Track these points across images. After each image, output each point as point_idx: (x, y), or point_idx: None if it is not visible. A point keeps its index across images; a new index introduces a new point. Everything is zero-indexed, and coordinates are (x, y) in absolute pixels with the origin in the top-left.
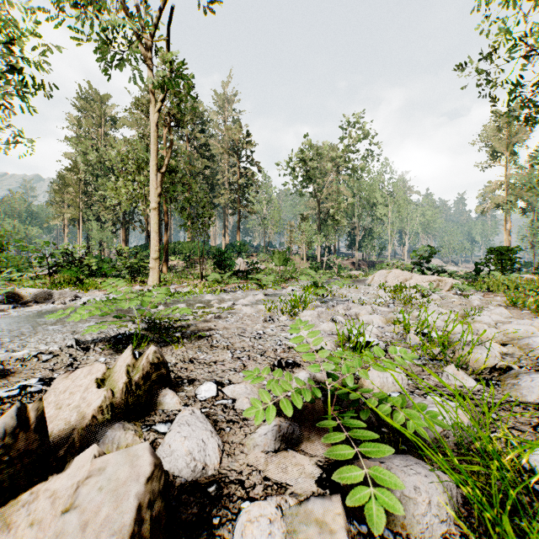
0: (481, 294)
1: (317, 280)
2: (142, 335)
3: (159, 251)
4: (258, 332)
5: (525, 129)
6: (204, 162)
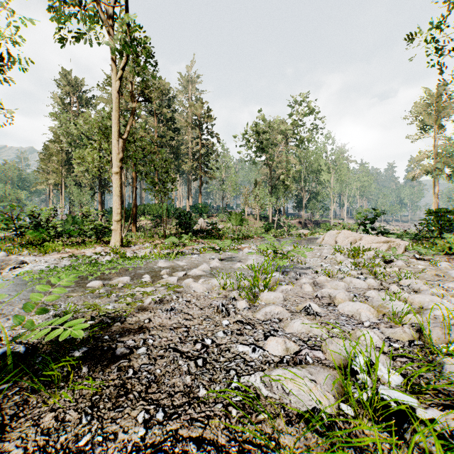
0: (441, 258)
1: (276, 247)
2: (24, 354)
3: (121, 213)
4: (205, 342)
5: (451, 105)
6: (170, 134)
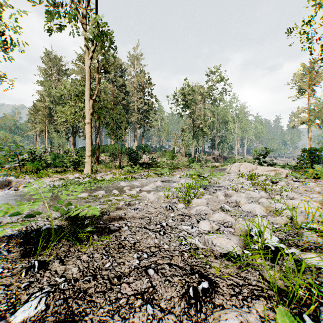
0: (310, 180)
1: (200, 172)
2: (57, 229)
3: (91, 151)
4: (162, 224)
5: (320, 75)
6: (122, 96)
